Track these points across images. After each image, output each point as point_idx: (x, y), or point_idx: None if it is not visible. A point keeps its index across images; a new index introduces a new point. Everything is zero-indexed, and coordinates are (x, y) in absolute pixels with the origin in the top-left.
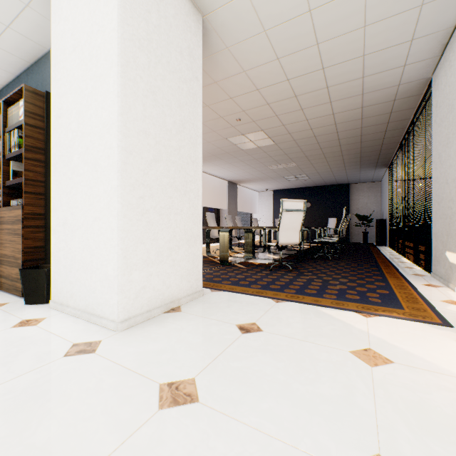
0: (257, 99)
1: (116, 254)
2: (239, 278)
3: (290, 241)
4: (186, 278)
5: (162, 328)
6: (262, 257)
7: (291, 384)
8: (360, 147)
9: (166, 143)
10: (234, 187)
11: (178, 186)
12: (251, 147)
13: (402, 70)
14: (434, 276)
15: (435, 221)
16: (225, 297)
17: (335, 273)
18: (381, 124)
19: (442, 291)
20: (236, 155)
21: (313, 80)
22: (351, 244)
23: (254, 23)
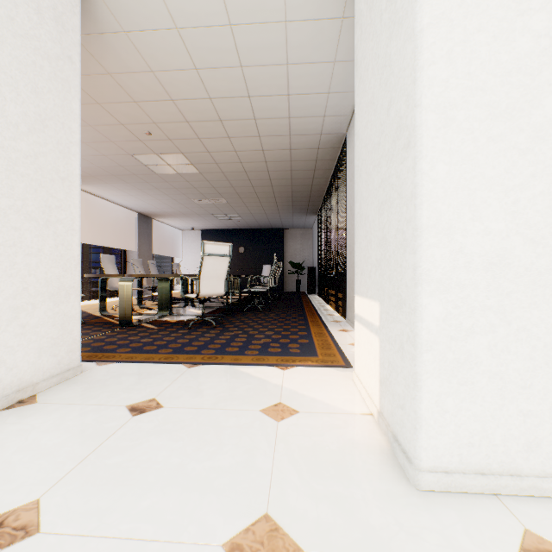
0: (173, 112)
1: None
2: (145, 343)
3: (214, 291)
4: (49, 352)
5: None
6: (183, 313)
7: (187, 465)
8: (292, 190)
9: (7, 143)
10: (147, 222)
11: (33, 212)
12: (169, 173)
13: (323, 121)
14: (348, 322)
15: (349, 269)
16: (118, 371)
17: (263, 326)
18: (309, 170)
19: (352, 334)
20: (148, 180)
21: (239, 107)
22: (285, 293)
23: (161, 13)
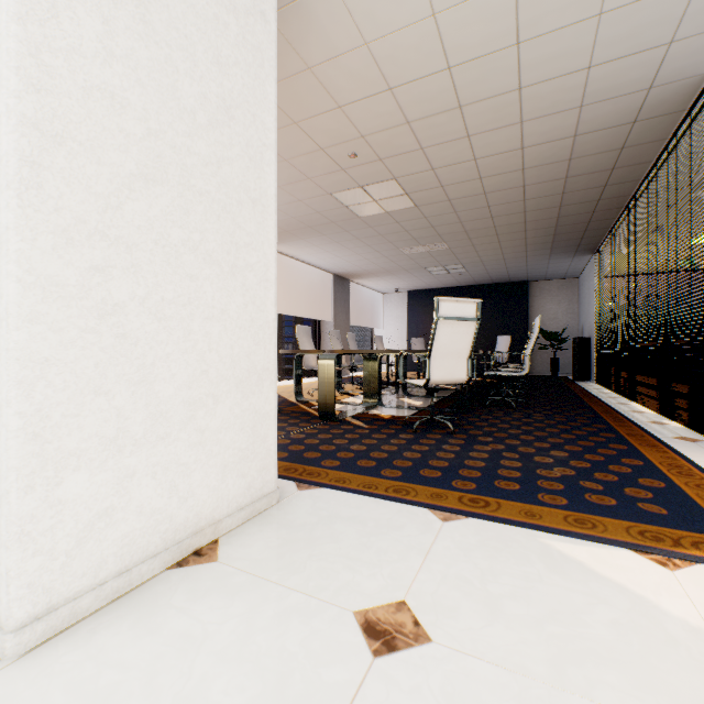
0: (389, 111)
1: (3, 430)
2: (356, 453)
3: (451, 376)
4: (235, 470)
5: (147, 636)
6: (394, 404)
7: None
8: (558, 215)
9: (179, 141)
10: (343, 285)
11: (214, 252)
12: (375, 213)
13: (664, 55)
14: None
15: None
16: (327, 506)
17: (536, 438)
18: (601, 171)
19: None
20: (347, 227)
21: (495, 72)
22: (533, 377)
23: None
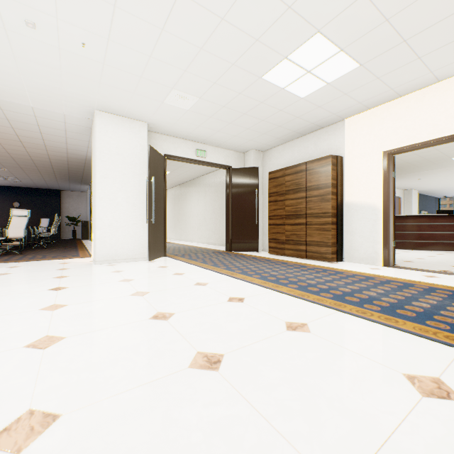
0: None
1: None
2: None
3: (18, 235)
4: None
5: None
6: None
7: (41, 268)
8: (69, 172)
9: None
10: None
11: None
12: None
13: (87, 153)
14: None
15: None
16: None
17: (51, 253)
18: (81, 166)
19: None
20: None
21: (36, 141)
22: (63, 239)
23: (1, 115)
